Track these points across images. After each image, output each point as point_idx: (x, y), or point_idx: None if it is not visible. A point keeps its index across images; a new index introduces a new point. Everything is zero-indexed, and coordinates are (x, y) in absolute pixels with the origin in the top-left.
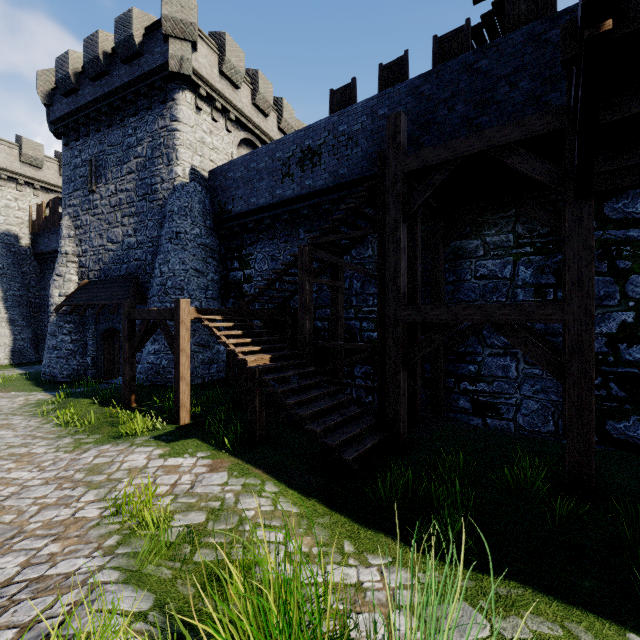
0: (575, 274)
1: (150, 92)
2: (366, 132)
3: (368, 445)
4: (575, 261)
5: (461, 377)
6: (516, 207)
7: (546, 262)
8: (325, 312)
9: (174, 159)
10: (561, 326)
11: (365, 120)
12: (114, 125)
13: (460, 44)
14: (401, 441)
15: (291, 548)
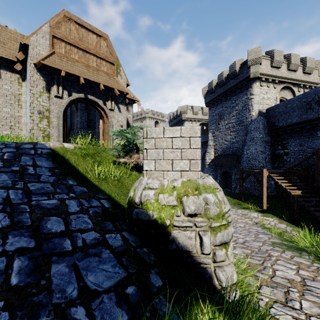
0: None
1: (241, 86)
2: None
3: None
4: None
5: None
6: None
7: None
8: None
9: (251, 109)
10: None
11: None
12: (227, 100)
13: None
14: None
15: None
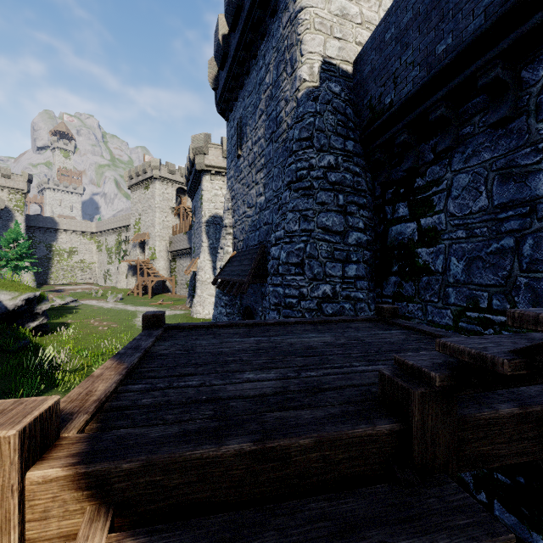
0: None
1: None
2: None
3: None
4: None
5: None
6: None
7: None
8: None
9: (297, 58)
10: None
11: None
12: (250, 69)
13: None
14: None
15: None
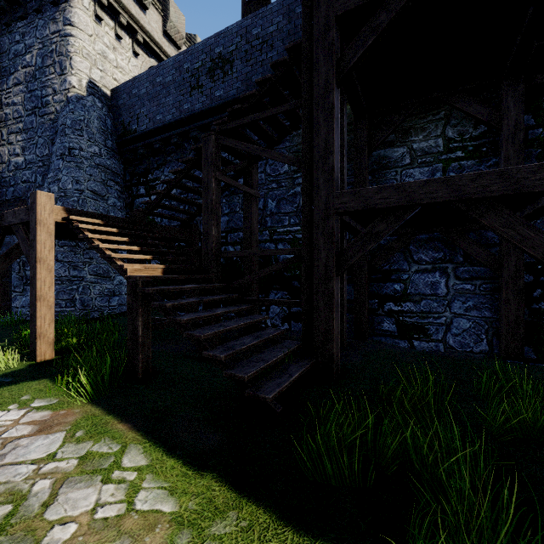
0: None
1: None
2: (282, 33)
3: (294, 376)
4: None
5: (385, 297)
6: (450, 103)
7: (479, 166)
8: (237, 236)
9: (68, 67)
10: (496, 235)
11: (281, 20)
12: None
13: None
14: (334, 368)
15: None
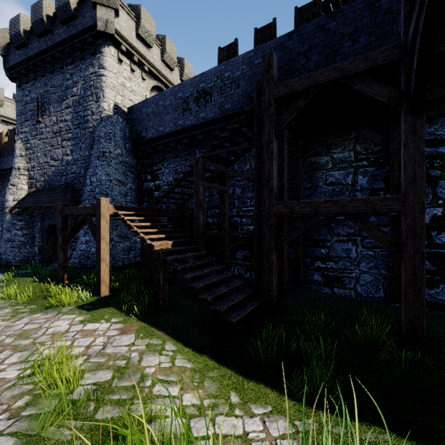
0: (410, 173)
1: (83, 46)
2: (245, 77)
3: (248, 310)
4: (410, 163)
5: (315, 258)
6: (356, 131)
7: (378, 172)
8: (215, 211)
9: (101, 97)
10: (389, 219)
11: (244, 68)
12: (55, 71)
13: (314, 13)
14: (273, 306)
15: (185, 401)
